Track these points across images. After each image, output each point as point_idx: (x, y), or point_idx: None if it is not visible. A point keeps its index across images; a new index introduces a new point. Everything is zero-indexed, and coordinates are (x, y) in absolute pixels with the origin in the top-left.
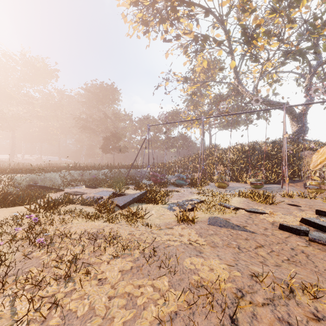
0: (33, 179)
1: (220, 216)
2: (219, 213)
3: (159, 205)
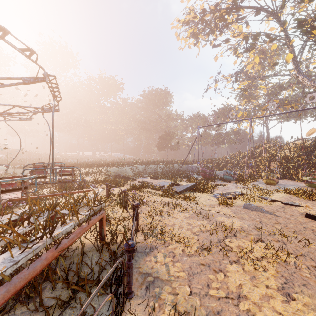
0: (116, 171)
1: (255, 204)
2: (255, 202)
3: (206, 194)
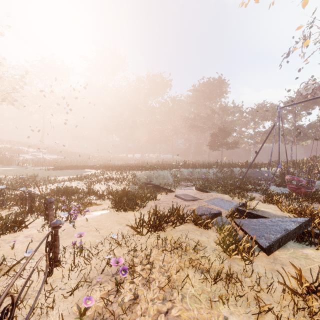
0: (150, 176)
1: None
2: None
3: None
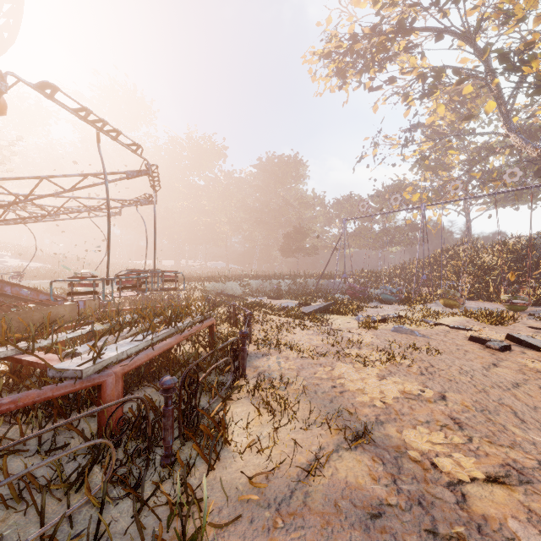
0: (217, 287)
1: (411, 328)
2: (413, 326)
3: (348, 317)
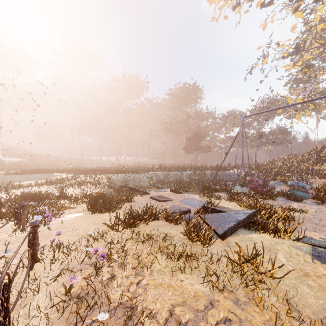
0: (126, 179)
1: None
2: None
3: (285, 240)
